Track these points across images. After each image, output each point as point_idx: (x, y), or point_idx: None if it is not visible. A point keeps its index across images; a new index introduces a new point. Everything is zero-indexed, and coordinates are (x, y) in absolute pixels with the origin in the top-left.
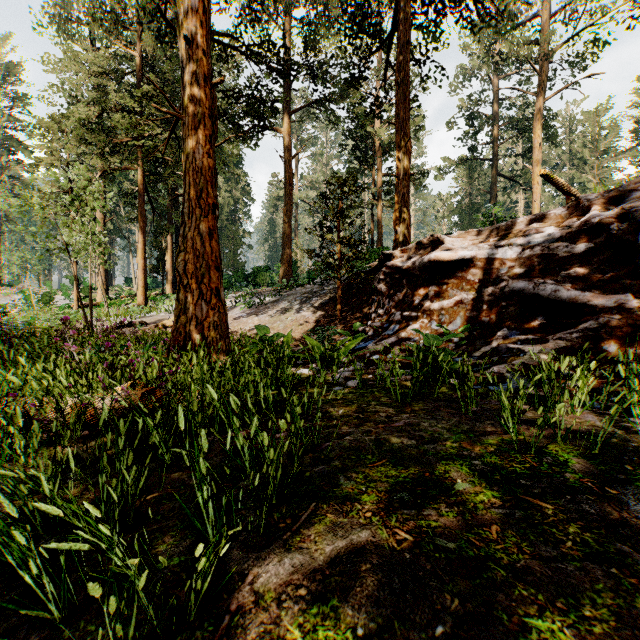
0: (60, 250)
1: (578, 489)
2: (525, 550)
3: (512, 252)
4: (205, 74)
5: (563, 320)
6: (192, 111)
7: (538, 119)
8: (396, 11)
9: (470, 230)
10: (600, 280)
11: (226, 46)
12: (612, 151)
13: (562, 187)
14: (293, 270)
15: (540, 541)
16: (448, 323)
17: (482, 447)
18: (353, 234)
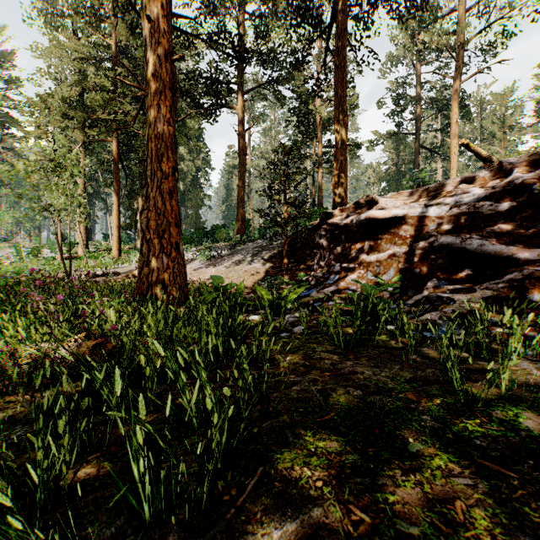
0: (43, 210)
1: (537, 452)
2: (500, 539)
3: (440, 210)
4: (166, 51)
5: (488, 271)
6: (154, 84)
7: (455, 99)
8: (335, 3)
9: (402, 191)
10: (523, 235)
11: (188, 34)
12: (517, 127)
13: (480, 154)
14: (246, 228)
15: (514, 525)
16: (382, 274)
17: (428, 399)
18: (298, 196)
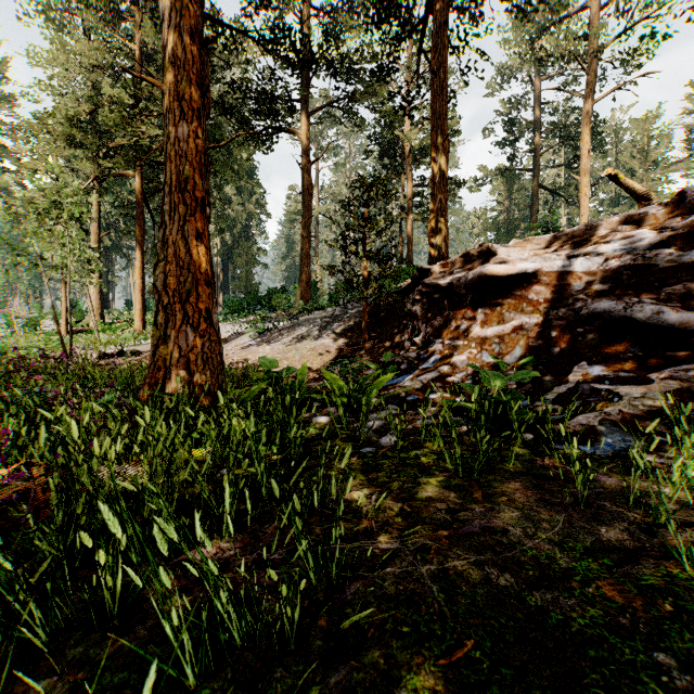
0: (33, 265)
1: None
2: None
3: (591, 263)
4: (192, 29)
5: (667, 352)
6: (174, 77)
7: (586, 123)
8: None
9: (530, 237)
10: None
11: (233, 30)
12: (663, 162)
13: (633, 190)
14: (313, 292)
15: None
16: (504, 354)
17: (645, 600)
18: (381, 247)
